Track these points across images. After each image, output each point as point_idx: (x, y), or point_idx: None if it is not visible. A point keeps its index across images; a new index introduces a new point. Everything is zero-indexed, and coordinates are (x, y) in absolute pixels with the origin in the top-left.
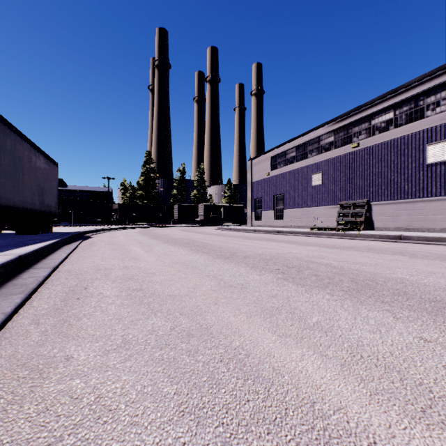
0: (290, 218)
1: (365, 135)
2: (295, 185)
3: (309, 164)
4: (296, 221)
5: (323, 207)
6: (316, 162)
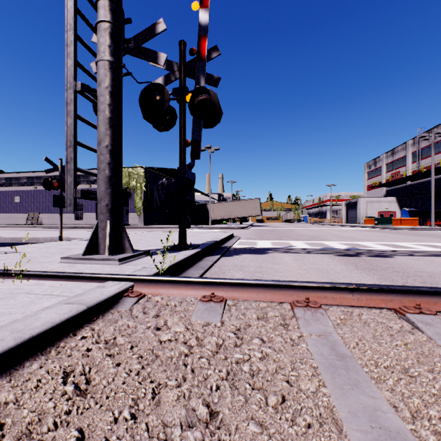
0: (1, 219)
1: (40, 184)
2: (5, 200)
3: (13, 190)
4: (5, 221)
5: (21, 214)
6: (17, 190)
